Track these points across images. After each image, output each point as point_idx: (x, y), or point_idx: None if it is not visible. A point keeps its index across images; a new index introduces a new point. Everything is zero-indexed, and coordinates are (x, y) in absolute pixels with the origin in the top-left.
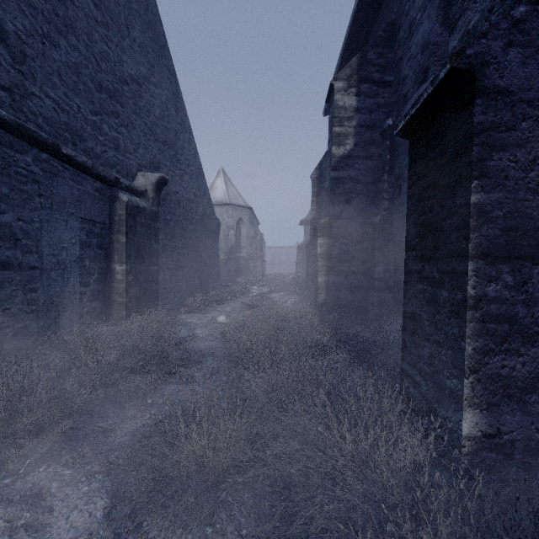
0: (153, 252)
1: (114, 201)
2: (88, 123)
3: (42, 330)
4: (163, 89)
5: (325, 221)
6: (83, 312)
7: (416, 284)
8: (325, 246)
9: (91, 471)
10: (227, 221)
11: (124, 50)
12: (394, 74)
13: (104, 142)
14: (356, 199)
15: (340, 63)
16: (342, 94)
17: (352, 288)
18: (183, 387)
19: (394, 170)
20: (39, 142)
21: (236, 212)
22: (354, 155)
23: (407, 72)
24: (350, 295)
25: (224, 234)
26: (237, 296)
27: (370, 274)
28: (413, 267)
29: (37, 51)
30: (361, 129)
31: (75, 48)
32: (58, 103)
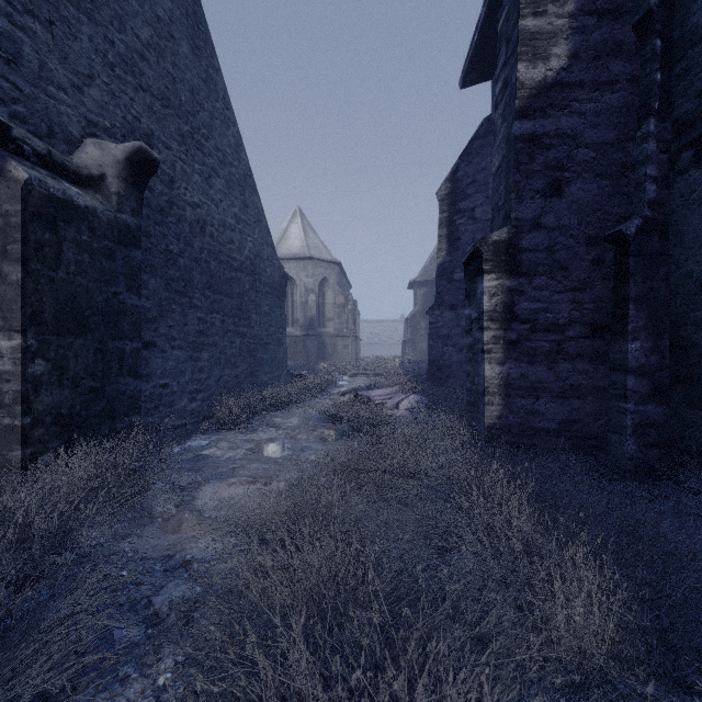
0: (122, 310)
1: None
2: None
3: None
4: None
5: (501, 237)
6: None
7: None
8: (501, 293)
9: None
10: (306, 282)
11: None
12: None
13: None
14: (576, 182)
15: None
16: None
17: (565, 391)
18: None
19: (671, 110)
20: None
21: (318, 269)
22: (569, 80)
23: None
24: (561, 407)
25: (301, 300)
26: (313, 393)
27: (611, 358)
28: None
29: None
30: (587, 19)
31: None
32: None
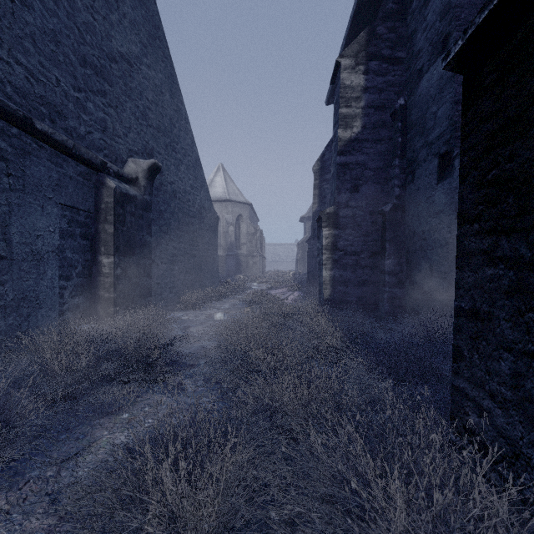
0: (145, 244)
1: (100, 188)
2: (70, 99)
3: (11, 329)
4: (157, 72)
5: (330, 211)
6: (64, 309)
7: (481, 268)
8: (330, 237)
9: (27, 527)
10: (227, 218)
11: (112, 24)
12: (406, 50)
13: (88, 122)
14: (364, 186)
15: (345, 46)
16: (349, 72)
17: (360, 283)
18: (168, 398)
19: (406, 154)
20: (6, 114)
21: (235, 208)
22: (362, 138)
23: (422, 44)
24: (358, 290)
25: (223, 230)
26: (236, 292)
27: (380, 267)
28: (473, 245)
29: (4, 9)
30: (370, 110)
31: (53, 13)
32: (32, 72)
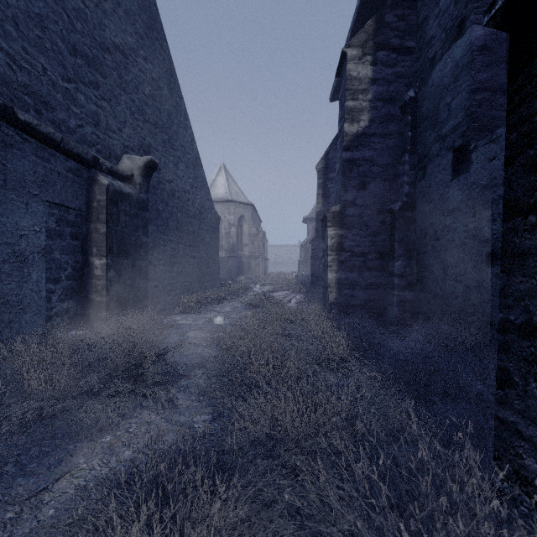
0: (141, 245)
1: (92, 185)
2: (58, 89)
3: None
4: (155, 66)
5: (336, 209)
6: (52, 314)
7: None
8: (336, 237)
9: None
10: (229, 219)
11: (105, 12)
12: (416, 39)
13: (79, 115)
14: (372, 183)
15: (350, 38)
16: (355, 63)
17: (367, 286)
18: (157, 417)
19: (416, 149)
20: None
21: (237, 209)
22: (369, 133)
23: (434, 31)
24: (365, 293)
25: (225, 232)
26: (237, 294)
27: (389, 269)
28: (528, 243)
29: None
30: (378, 103)
31: None
32: (14, 58)
